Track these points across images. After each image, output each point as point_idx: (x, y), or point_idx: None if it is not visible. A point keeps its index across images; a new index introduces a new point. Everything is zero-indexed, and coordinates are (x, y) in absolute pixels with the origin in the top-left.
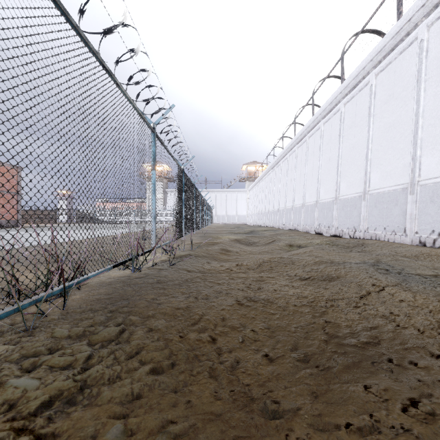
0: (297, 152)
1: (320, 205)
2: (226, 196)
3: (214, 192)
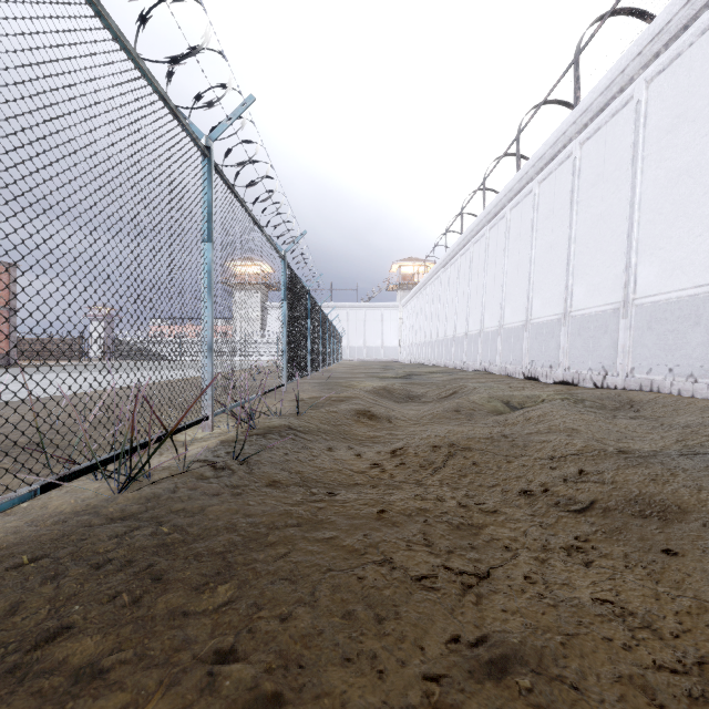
0: (488, 236)
1: (532, 328)
2: (365, 315)
3: (346, 309)
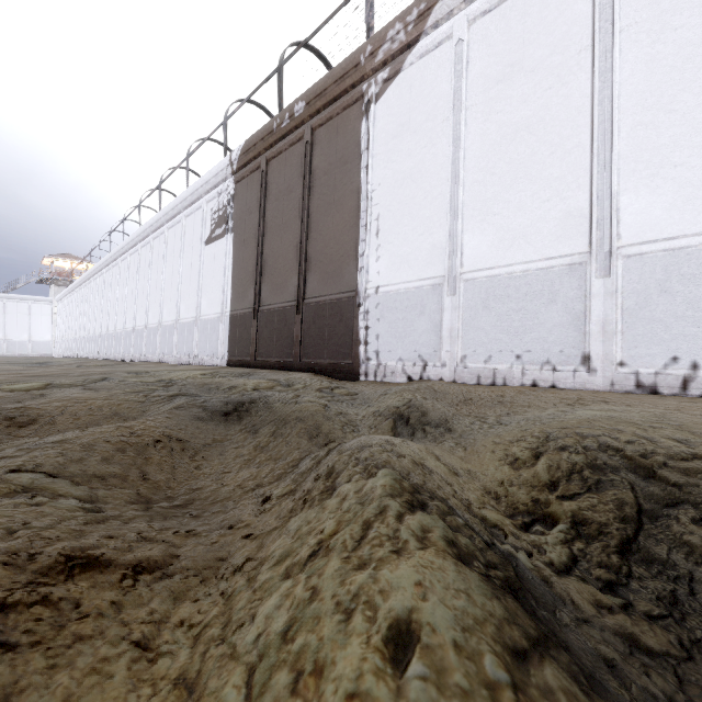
0: (113, 271)
1: (125, 334)
2: (5, 306)
3: None
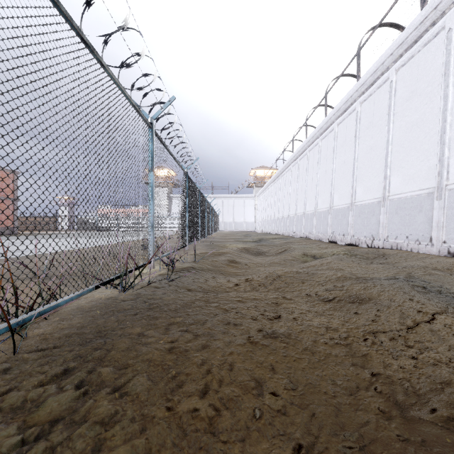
0: (308, 155)
1: (333, 212)
2: (233, 202)
3: (221, 198)
